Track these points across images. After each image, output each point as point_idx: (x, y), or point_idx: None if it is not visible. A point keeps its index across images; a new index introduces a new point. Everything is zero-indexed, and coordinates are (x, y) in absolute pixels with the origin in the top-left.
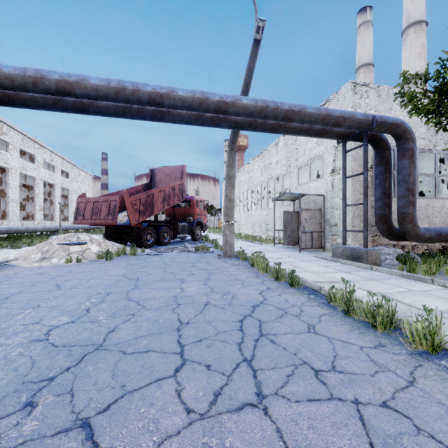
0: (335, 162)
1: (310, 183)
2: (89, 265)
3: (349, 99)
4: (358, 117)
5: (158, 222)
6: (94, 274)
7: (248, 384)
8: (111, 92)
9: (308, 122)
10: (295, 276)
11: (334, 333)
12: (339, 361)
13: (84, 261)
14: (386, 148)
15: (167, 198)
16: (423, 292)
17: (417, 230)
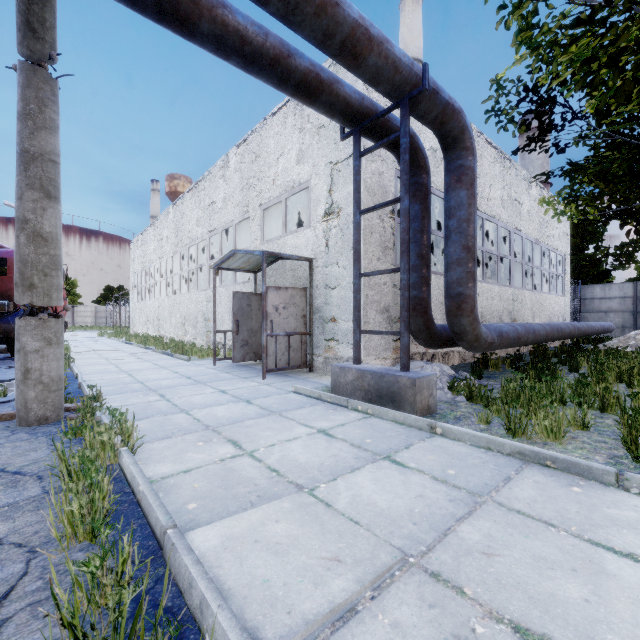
0: (332, 193)
1: (285, 238)
2: None
3: None
4: (396, 51)
5: None
6: None
7: None
8: None
9: (279, 1)
10: None
11: None
12: None
13: None
14: (424, 168)
15: None
16: None
17: (479, 329)
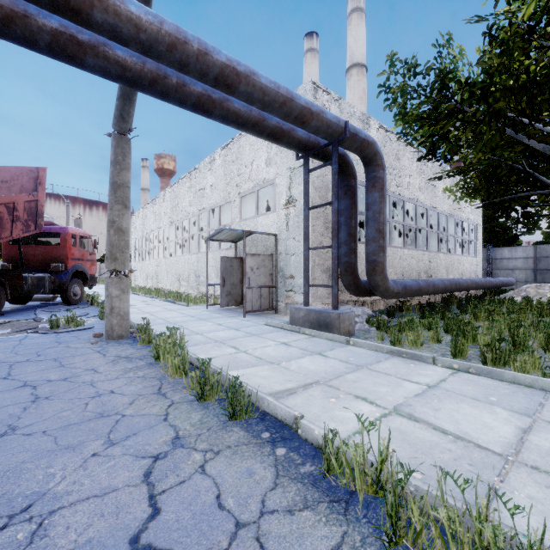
0: (291, 189)
1: (258, 218)
2: None
3: None
4: (328, 116)
5: None
6: None
7: None
8: None
9: (260, 103)
10: (240, 392)
11: None
12: None
13: None
14: (352, 175)
15: None
16: (446, 391)
17: (387, 283)
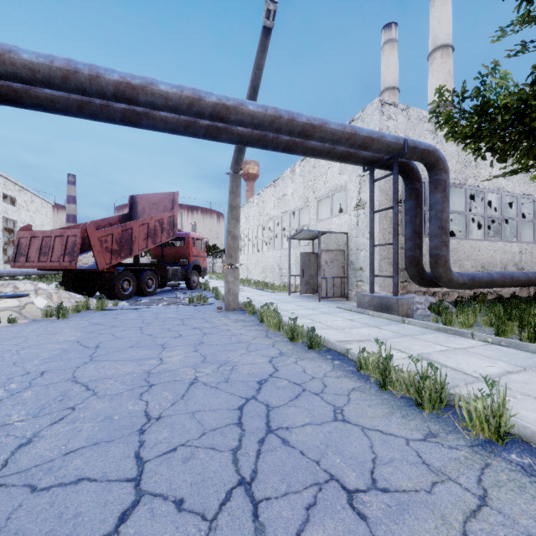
0: (360, 194)
1: (331, 219)
2: (28, 327)
3: (376, 120)
4: (387, 139)
5: (140, 265)
6: (30, 340)
7: (244, 535)
8: (56, 75)
9: (330, 141)
10: (315, 335)
11: (369, 419)
12: (381, 469)
13: (21, 321)
14: (416, 179)
15: (152, 234)
16: (465, 351)
17: (450, 275)
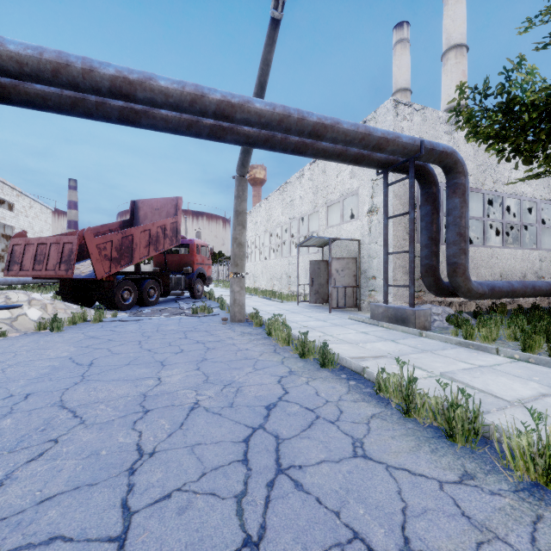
0: (373, 198)
1: (342, 225)
2: (18, 341)
3: (390, 121)
4: (403, 140)
5: (141, 273)
6: (19, 356)
7: None
8: (45, 69)
9: (342, 142)
10: (327, 351)
11: (394, 455)
12: (414, 524)
13: (12, 334)
14: (433, 183)
15: (154, 241)
16: (492, 369)
17: (470, 285)
